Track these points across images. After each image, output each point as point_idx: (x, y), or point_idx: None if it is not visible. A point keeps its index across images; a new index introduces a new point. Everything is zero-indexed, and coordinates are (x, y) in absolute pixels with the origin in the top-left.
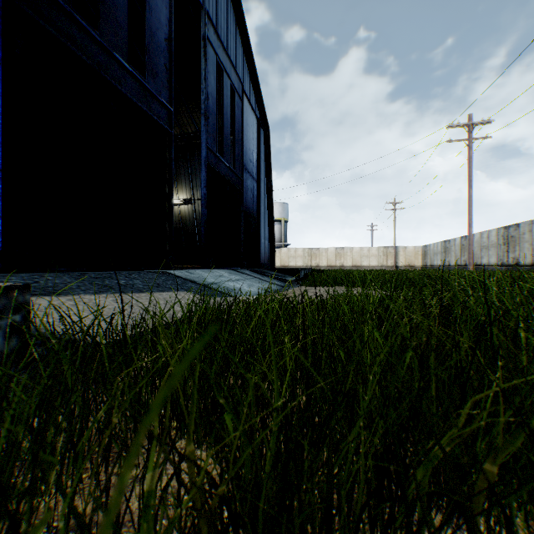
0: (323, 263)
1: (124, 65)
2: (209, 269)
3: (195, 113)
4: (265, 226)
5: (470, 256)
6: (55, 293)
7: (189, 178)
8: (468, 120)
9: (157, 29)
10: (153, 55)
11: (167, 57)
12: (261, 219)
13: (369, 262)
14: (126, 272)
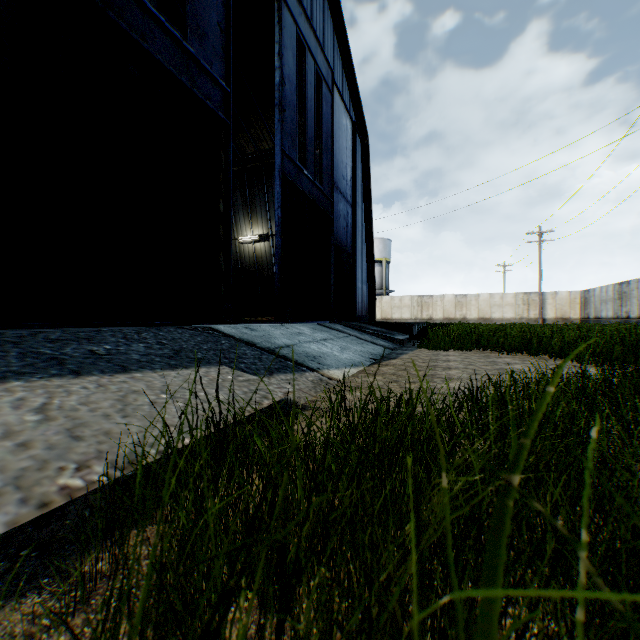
0: (437, 315)
1: (151, 10)
2: (284, 322)
3: (272, 124)
4: (363, 266)
5: None
6: None
7: (266, 208)
8: None
9: None
10: (200, 6)
11: (222, 13)
12: (357, 257)
13: (502, 313)
14: (134, 328)
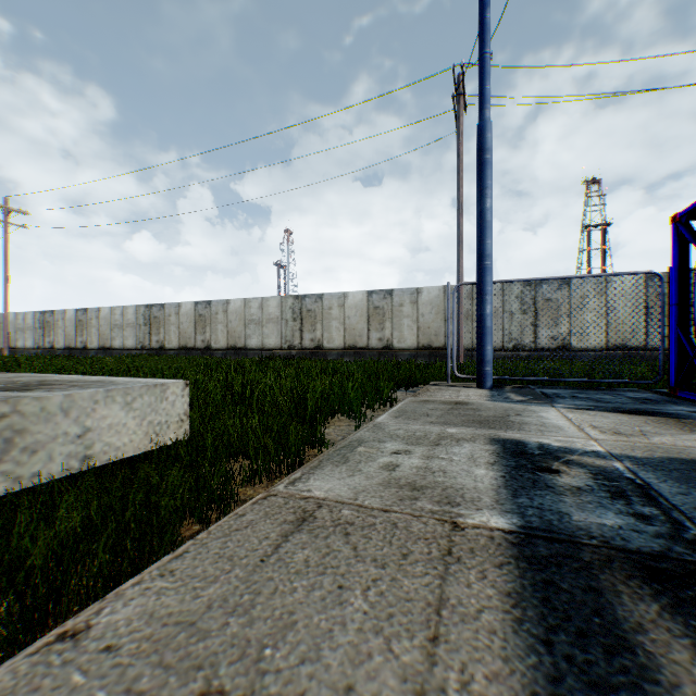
0: None
1: None
2: None
3: None
4: None
5: (8, 340)
6: None
7: None
8: (6, 203)
9: None
10: None
11: None
12: None
13: None
14: None
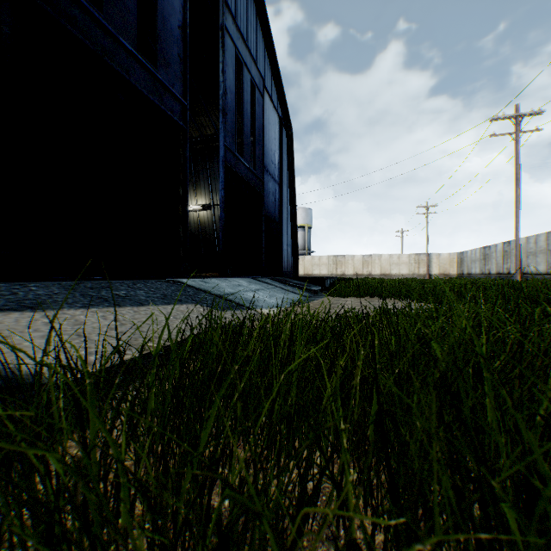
0: (349, 271)
1: (132, 52)
2: (227, 277)
3: (214, 114)
4: (288, 232)
5: (517, 263)
6: (31, 307)
7: (208, 183)
8: (515, 111)
9: (169, 15)
10: (166, 43)
11: (181, 46)
12: (283, 225)
13: (399, 270)
14: (130, 281)
